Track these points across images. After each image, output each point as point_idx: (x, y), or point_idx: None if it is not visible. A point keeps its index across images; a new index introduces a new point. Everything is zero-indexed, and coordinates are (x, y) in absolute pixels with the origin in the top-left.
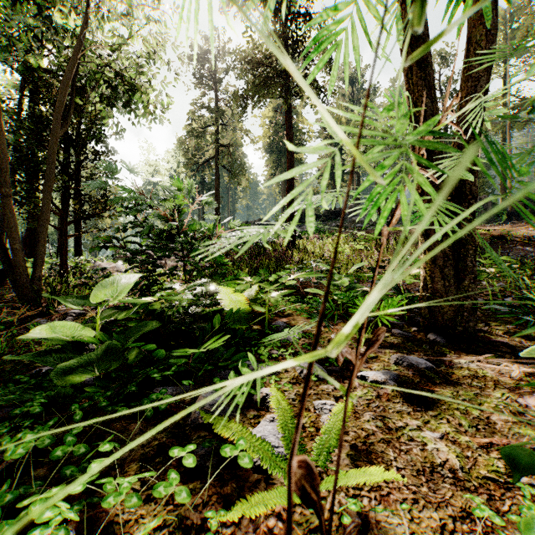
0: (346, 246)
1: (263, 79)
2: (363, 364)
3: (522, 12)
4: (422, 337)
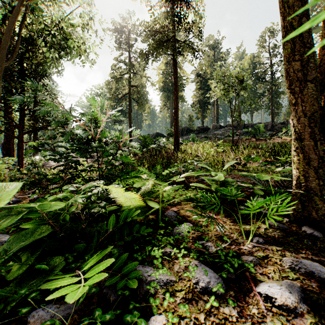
0: (212, 149)
1: (159, 42)
2: (257, 269)
3: (320, 2)
4: (297, 229)
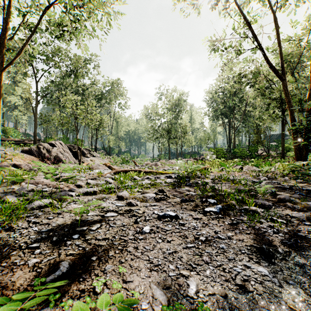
0: None
1: None
2: None
3: None
4: None
